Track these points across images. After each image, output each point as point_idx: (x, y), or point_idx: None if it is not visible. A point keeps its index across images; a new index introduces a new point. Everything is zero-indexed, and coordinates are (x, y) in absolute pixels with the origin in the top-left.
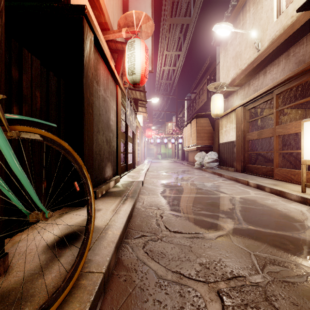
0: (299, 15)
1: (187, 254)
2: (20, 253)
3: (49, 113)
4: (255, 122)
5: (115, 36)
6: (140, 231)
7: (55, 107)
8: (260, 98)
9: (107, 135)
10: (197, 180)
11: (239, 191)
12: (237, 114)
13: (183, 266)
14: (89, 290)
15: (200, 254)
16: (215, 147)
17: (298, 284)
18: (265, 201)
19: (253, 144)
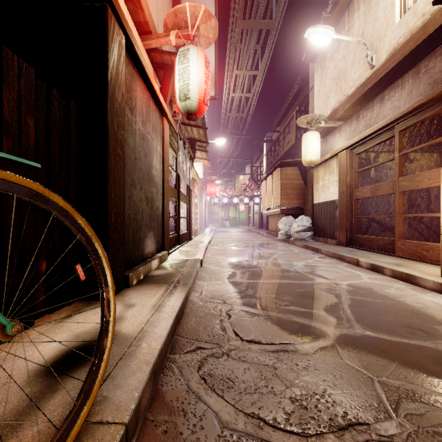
0: (435, 12)
1: (269, 380)
2: None
3: (51, 154)
4: (367, 173)
5: (160, 42)
6: (195, 340)
7: (63, 144)
8: (375, 137)
9: (147, 191)
10: (282, 257)
11: (344, 274)
12: (340, 160)
13: (264, 404)
14: None
15: (291, 381)
16: (307, 210)
17: None
18: (386, 290)
19: (363, 204)
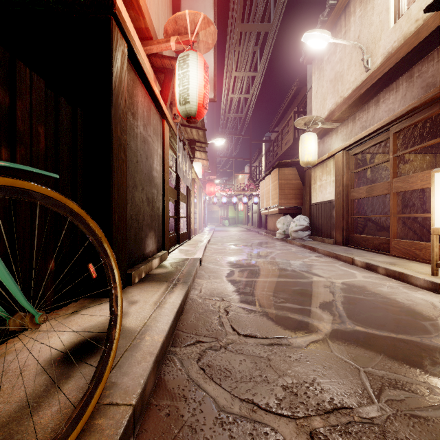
0: (427, 18)
1: (263, 370)
2: (7, 371)
3: (59, 159)
4: (364, 173)
5: (160, 47)
6: (195, 334)
7: (69, 150)
8: (370, 139)
9: (148, 192)
10: (279, 256)
11: (340, 272)
12: (336, 161)
13: (258, 391)
14: (108, 436)
15: (283, 371)
16: (305, 210)
17: (434, 421)
18: (379, 288)
19: (359, 204)
